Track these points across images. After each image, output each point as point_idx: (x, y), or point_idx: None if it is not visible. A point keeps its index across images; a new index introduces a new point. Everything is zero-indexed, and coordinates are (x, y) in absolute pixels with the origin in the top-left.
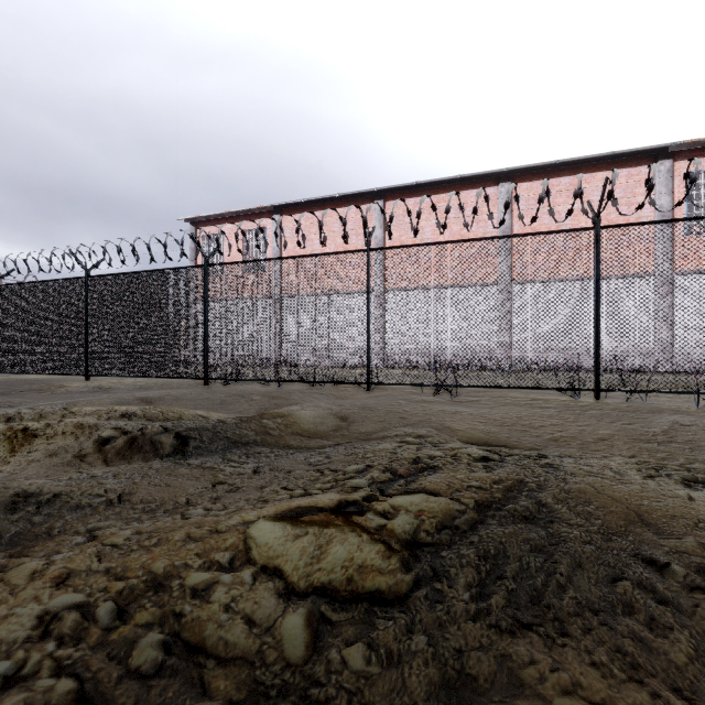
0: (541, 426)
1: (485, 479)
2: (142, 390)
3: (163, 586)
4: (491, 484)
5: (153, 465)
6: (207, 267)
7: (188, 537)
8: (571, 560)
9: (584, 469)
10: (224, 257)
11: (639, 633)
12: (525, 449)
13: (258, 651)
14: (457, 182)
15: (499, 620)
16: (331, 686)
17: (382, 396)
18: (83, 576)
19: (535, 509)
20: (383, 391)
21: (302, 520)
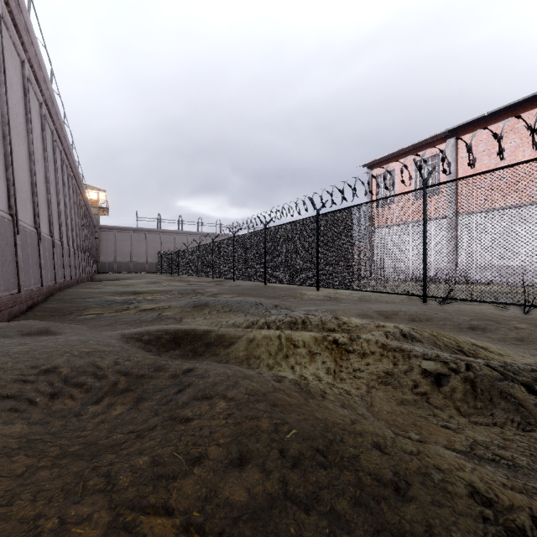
0: None
1: None
2: (364, 302)
3: None
4: None
5: None
6: (425, 189)
7: None
8: None
9: None
10: (395, 189)
11: None
12: None
13: None
14: None
15: None
16: None
17: None
18: None
19: None
20: None
21: None
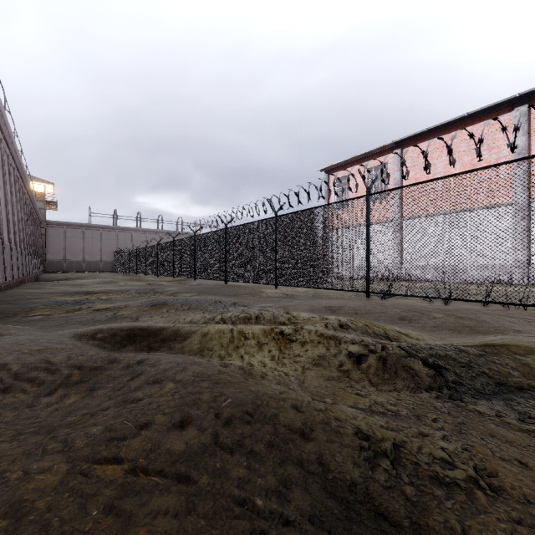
0: None
1: None
2: (316, 298)
3: None
4: None
5: (433, 403)
6: (368, 196)
7: None
8: None
9: None
10: (350, 193)
11: None
12: None
13: None
14: None
15: None
16: None
17: None
18: None
19: None
20: None
21: None
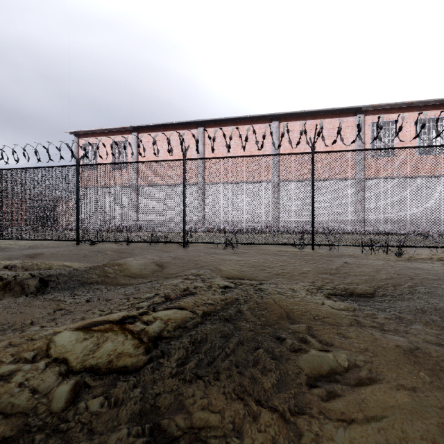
0: (274, 267)
1: (216, 299)
2: (30, 249)
3: None
4: (220, 301)
5: (18, 300)
6: (78, 166)
7: (10, 344)
8: (238, 340)
9: (277, 291)
10: (98, 158)
11: (254, 375)
12: (258, 280)
13: (34, 407)
14: (248, 119)
15: (186, 376)
16: (72, 421)
17: (192, 250)
18: None
19: (234, 314)
20: (195, 247)
21: (92, 329)
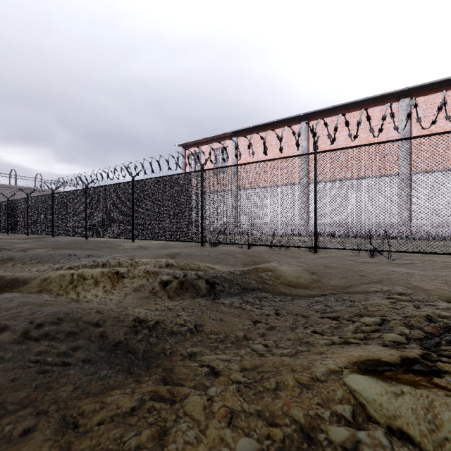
0: None
1: None
2: (164, 248)
3: (311, 438)
4: None
5: (200, 302)
6: (202, 171)
7: (299, 383)
8: None
9: None
10: None
11: None
12: None
13: None
14: (365, 102)
15: None
16: None
17: (329, 257)
18: (242, 418)
19: None
20: (325, 253)
21: (386, 376)
